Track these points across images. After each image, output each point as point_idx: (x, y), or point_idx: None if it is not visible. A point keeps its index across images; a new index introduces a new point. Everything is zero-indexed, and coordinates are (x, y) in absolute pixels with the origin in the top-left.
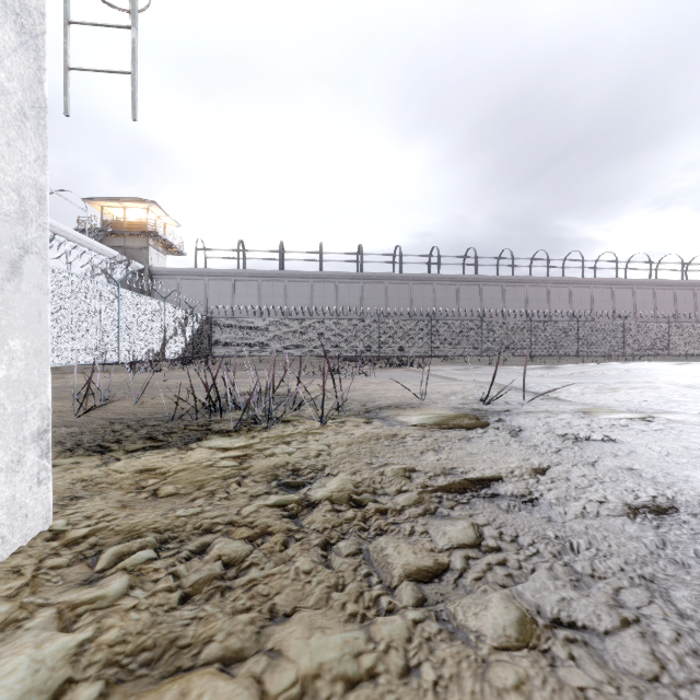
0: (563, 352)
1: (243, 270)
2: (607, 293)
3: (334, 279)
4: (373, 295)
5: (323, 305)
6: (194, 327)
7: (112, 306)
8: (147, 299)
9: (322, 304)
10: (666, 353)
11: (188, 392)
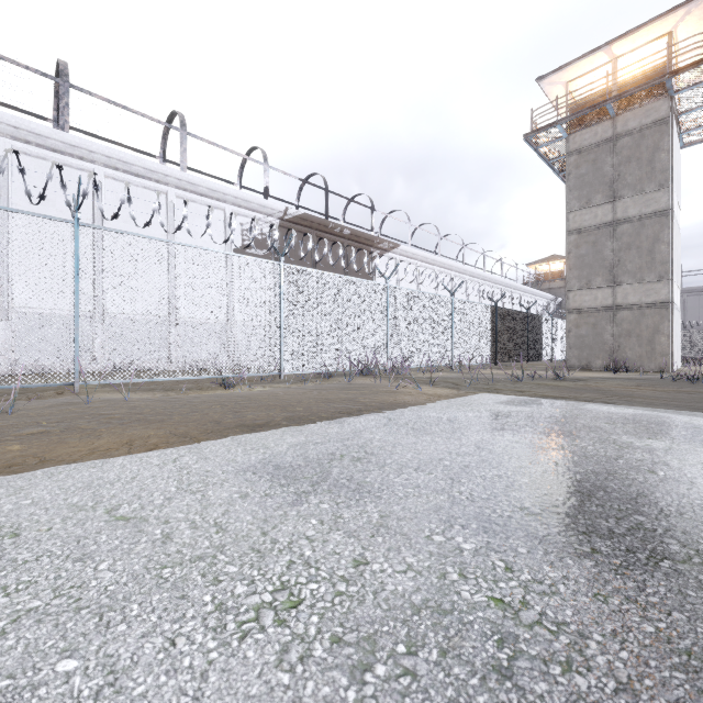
0: None
1: None
2: None
3: None
4: None
5: None
6: None
7: None
8: None
9: None
10: None
11: None
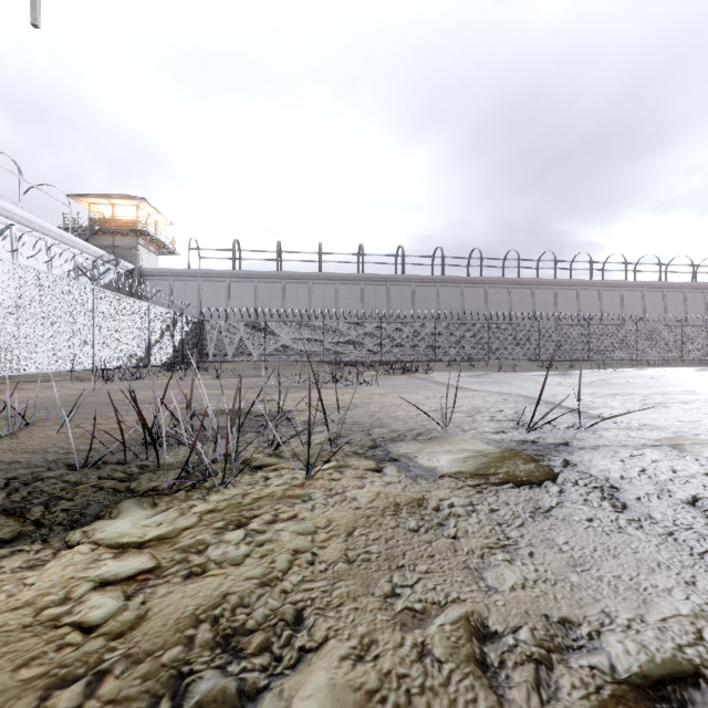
0: (573, 357)
1: (238, 271)
2: (616, 296)
3: (333, 280)
4: (374, 298)
5: (322, 308)
6: (183, 330)
7: (85, 307)
8: (128, 299)
9: (321, 307)
10: (679, 358)
11: (148, 410)
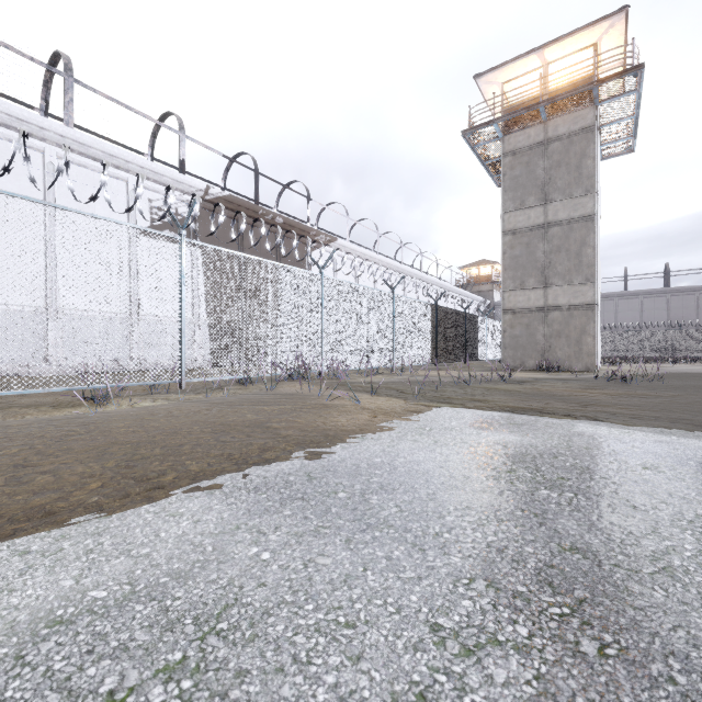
0: None
1: None
2: None
3: (637, 296)
4: (681, 306)
5: (626, 317)
6: None
7: None
8: None
9: (625, 316)
10: None
11: None
